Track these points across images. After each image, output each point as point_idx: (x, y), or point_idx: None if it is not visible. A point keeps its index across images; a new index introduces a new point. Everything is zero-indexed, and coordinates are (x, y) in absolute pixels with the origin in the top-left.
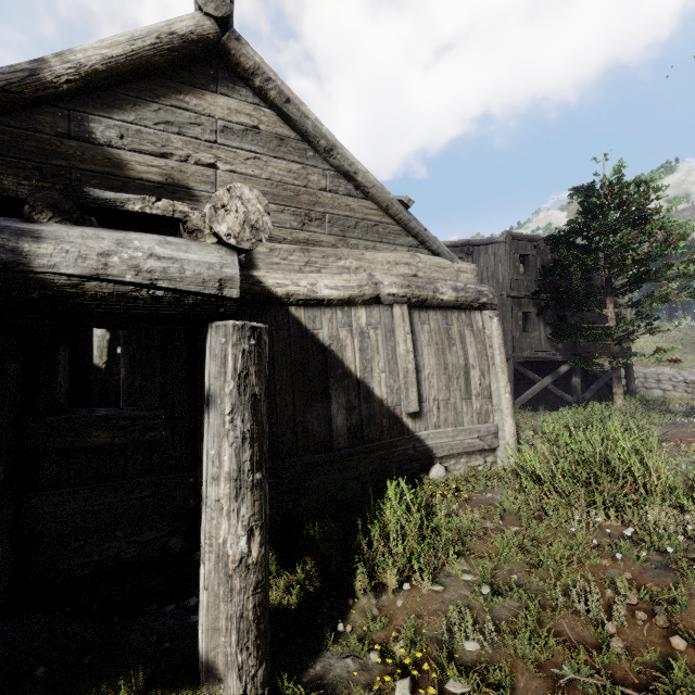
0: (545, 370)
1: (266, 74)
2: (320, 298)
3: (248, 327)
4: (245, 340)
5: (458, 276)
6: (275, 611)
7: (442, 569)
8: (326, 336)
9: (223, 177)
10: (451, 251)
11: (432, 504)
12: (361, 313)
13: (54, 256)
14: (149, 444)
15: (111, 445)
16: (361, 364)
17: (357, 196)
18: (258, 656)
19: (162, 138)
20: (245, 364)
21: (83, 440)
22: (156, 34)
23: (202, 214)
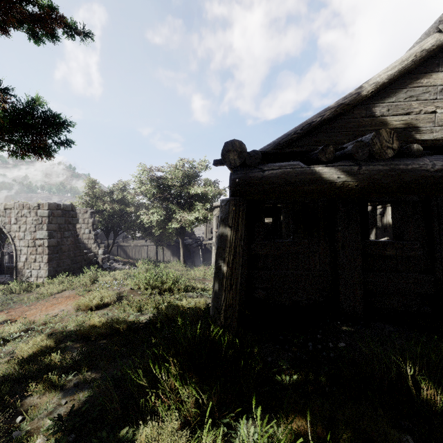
0: None
1: None
2: None
3: None
4: None
5: None
6: None
7: None
8: None
9: (439, 117)
10: None
11: None
12: None
13: None
14: (407, 258)
15: (390, 256)
16: None
17: None
18: None
19: (407, 105)
20: None
21: (383, 252)
22: (414, 54)
23: None
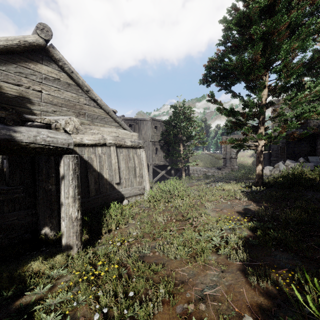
0: (164, 168)
1: (64, 62)
2: (84, 143)
3: (75, 156)
4: (75, 160)
5: (132, 137)
6: None
7: (127, 223)
8: (86, 157)
9: (44, 96)
10: (130, 121)
11: (124, 211)
12: (99, 149)
13: (21, 137)
14: (14, 200)
15: None
16: (99, 167)
17: (98, 107)
18: (81, 242)
19: (18, 78)
20: (75, 166)
21: None
22: (18, 40)
23: (60, 124)
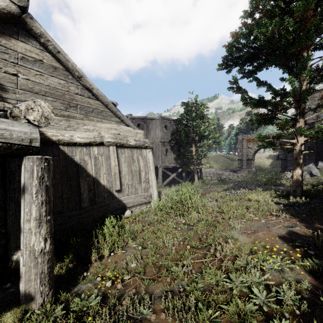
0: (174, 171)
1: (47, 38)
2: (75, 142)
3: (44, 158)
4: (43, 163)
5: (137, 135)
6: (54, 277)
7: (126, 245)
8: (78, 159)
9: (21, 81)
10: (138, 120)
11: (125, 225)
12: (95, 149)
13: None
14: None
15: None
16: (95, 171)
17: (93, 98)
18: (50, 287)
19: None
20: (43, 173)
21: None
22: None
23: (20, 110)
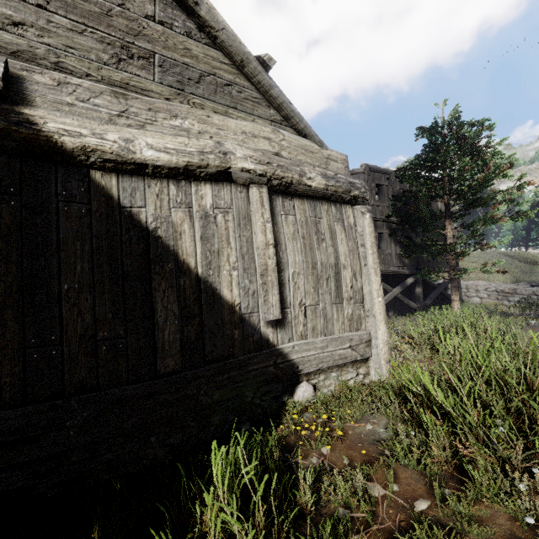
0: (394, 283)
1: None
2: (141, 161)
3: None
4: None
5: (328, 164)
6: None
7: None
8: (149, 215)
9: None
10: None
11: (296, 444)
12: (204, 191)
13: None
14: None
15: None
16: (202, 257)
17: (201, 39)
18: None
19: None
20: None
21: None
22: None
23: None
